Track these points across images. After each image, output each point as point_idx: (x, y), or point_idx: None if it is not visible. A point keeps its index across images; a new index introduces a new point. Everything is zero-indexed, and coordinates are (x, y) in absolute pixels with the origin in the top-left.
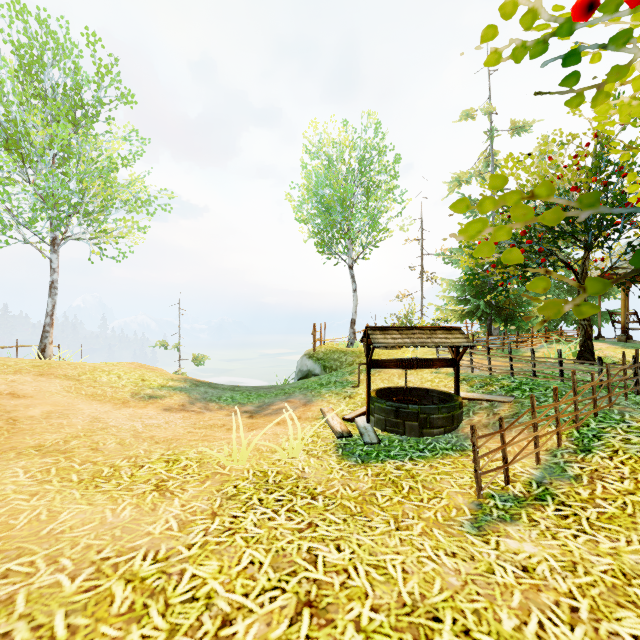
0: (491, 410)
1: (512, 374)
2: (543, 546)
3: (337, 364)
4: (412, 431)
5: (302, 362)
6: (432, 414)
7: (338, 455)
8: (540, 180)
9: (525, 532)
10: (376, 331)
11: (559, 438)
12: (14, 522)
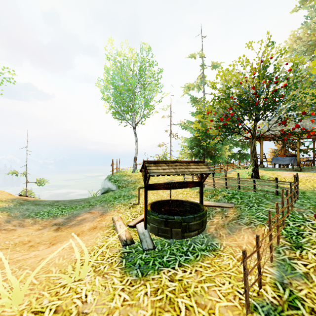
0: (223, 213)
1: (226, 188)
2: None
3: (126, 183)
4: (177, 235)
5: (104, 182)
6: (190, 222)
7: (121, 268)
8: (235, 82)
9: None
10: (151, 164)
11: (278, 238)
12: None
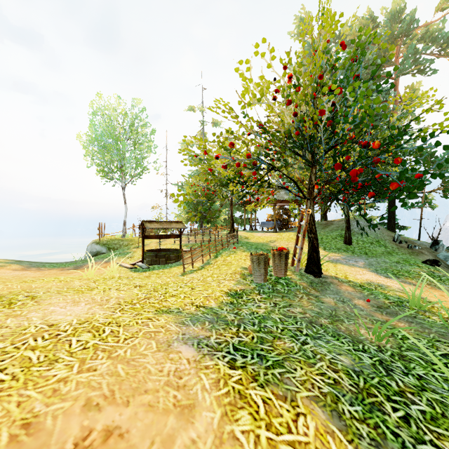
0: (193, 253)
1: (203, 242)
2: (198, 274)
3: (118, 246)
4: (163, 262)
5: (92, 247)
6: (170, 255)
7: (133, 272)
8: None
9: (194, 274)
10: (147, 222)
11: (210, 255)
12: (14, 288)
